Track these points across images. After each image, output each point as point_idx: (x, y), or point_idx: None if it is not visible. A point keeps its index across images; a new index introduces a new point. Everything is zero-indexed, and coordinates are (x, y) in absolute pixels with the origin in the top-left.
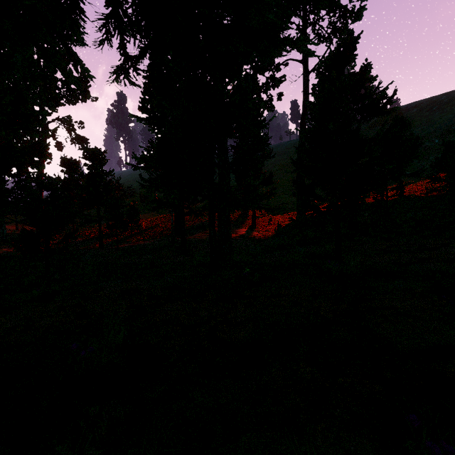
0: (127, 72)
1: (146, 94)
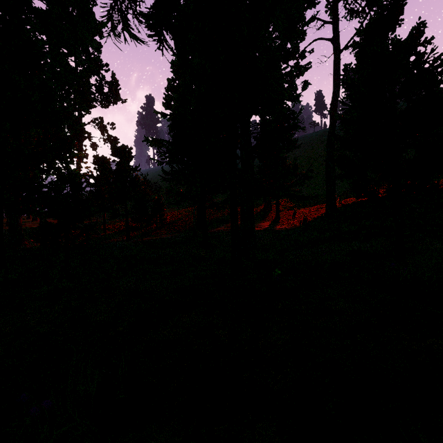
0: (125, 19)
1: (170, 91)
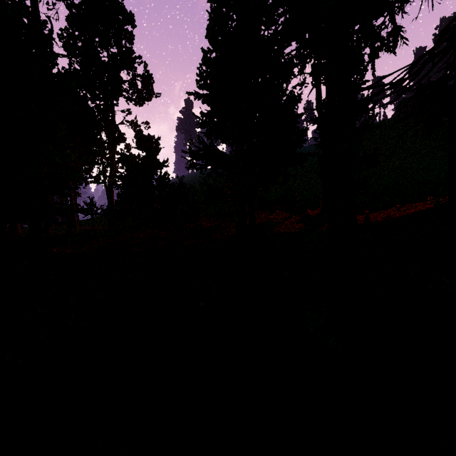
0: None
1: (205, 65)
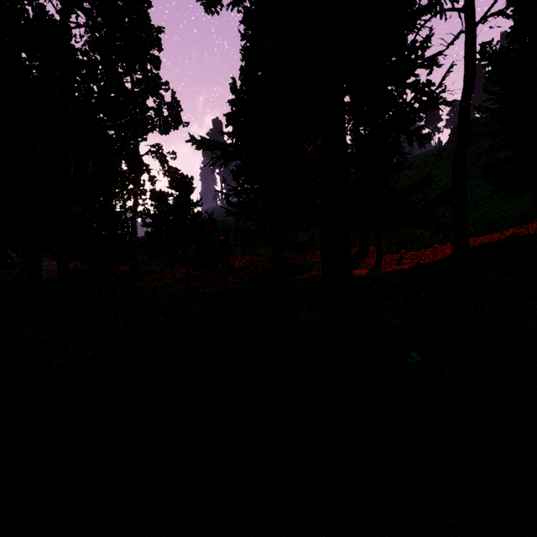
0: None
1: None
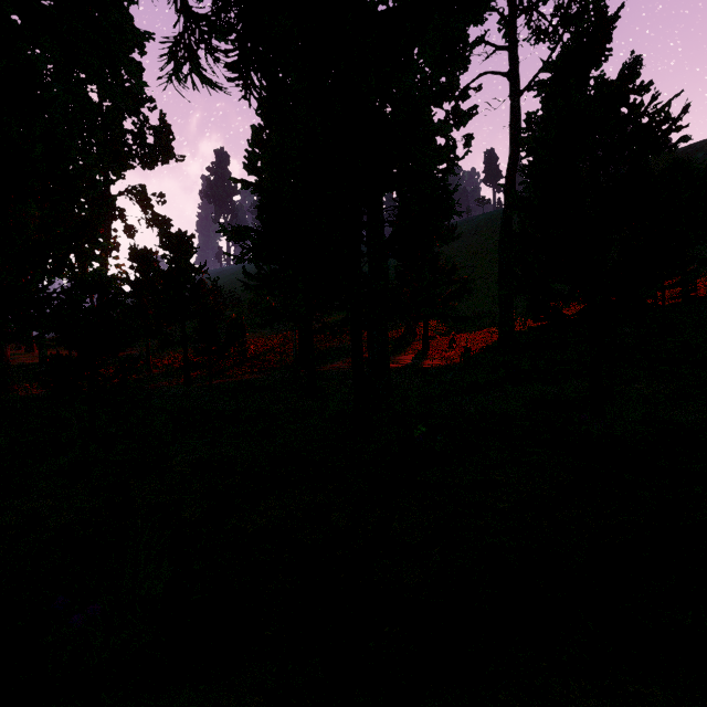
0: (195, 56)
1: (256, 145)
